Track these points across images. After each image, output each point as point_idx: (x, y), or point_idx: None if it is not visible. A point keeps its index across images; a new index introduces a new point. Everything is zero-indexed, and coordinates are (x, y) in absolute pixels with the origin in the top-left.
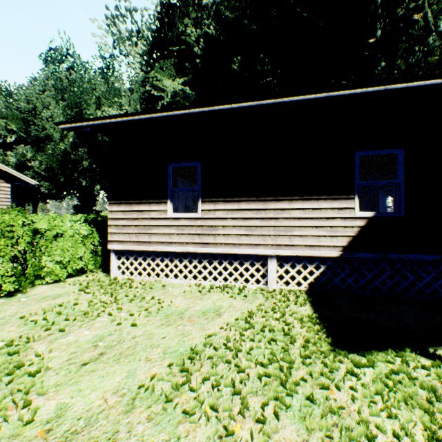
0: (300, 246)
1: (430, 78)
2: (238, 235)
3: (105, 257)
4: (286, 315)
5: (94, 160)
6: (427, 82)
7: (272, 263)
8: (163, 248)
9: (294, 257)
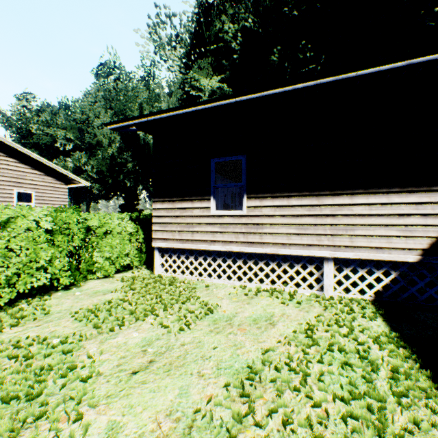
0: (364, 248)
1: None
2: (288, 234)
3: (149, 254)
4: (354, 330)
5: (137, 162)
6: None
7: (328, 266)
8: (206, 246)
9: (356, 261)
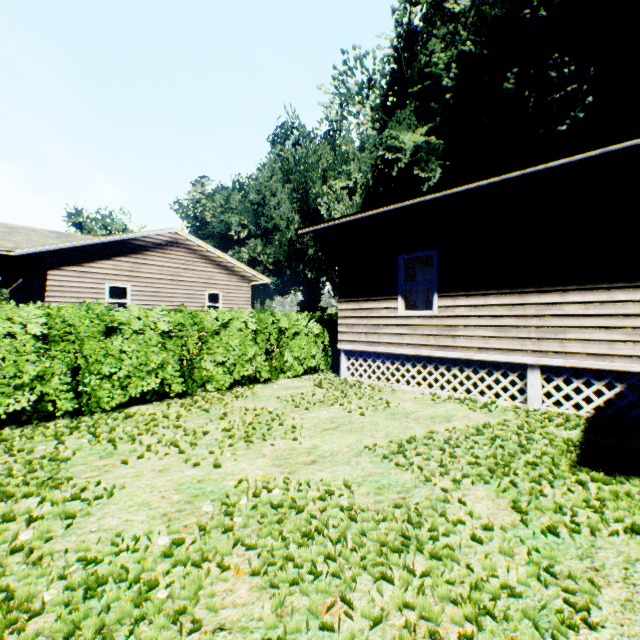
0: (578, 355)
1: None
2: (484, 338)
3: (334, 358)
4: (535, 433)
5: (319, 247)
6: None
7: (533, 375)
8: (393, 349)
9: (569, 370)
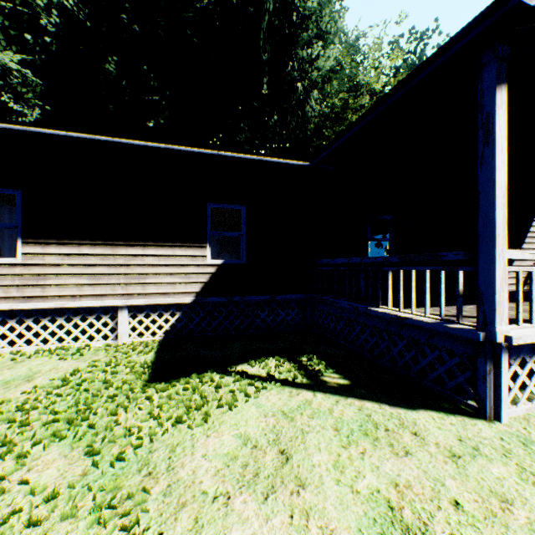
0: (155, 294)
1: (249, 153)
2: (79, 285)
3: None
4: (121, 365)
5: None
6: (248, 156)
7: (123, 315)
8: None
9: (149, 307)
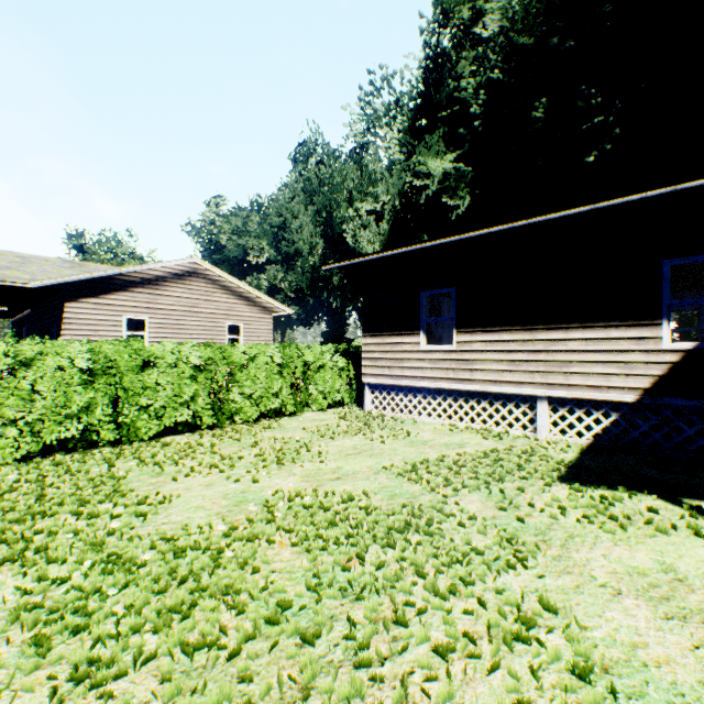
0: (580, 387)
1: None
2: (499, 371)
3: (359, 392)
4: (535, 457)
5: (344, 274)
6: None
7: (541, 406)
8: (415, 383)
9: (572, 401)
